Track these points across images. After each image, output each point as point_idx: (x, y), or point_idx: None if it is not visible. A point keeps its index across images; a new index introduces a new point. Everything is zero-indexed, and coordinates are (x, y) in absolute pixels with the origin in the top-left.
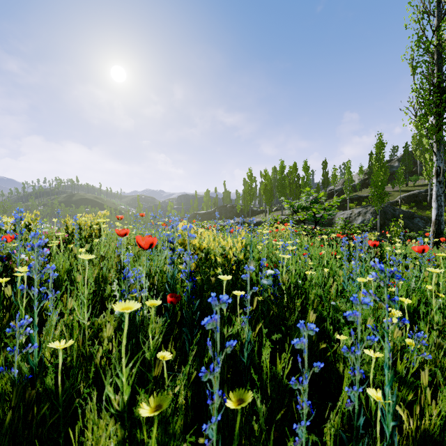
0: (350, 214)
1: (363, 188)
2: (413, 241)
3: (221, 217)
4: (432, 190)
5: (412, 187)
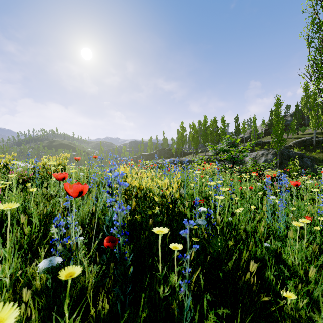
0: (256, 155)
1: (265, 136)
2: (314, 177)
3: (160, 157)
4: (316, 137)
5: (302, 135)
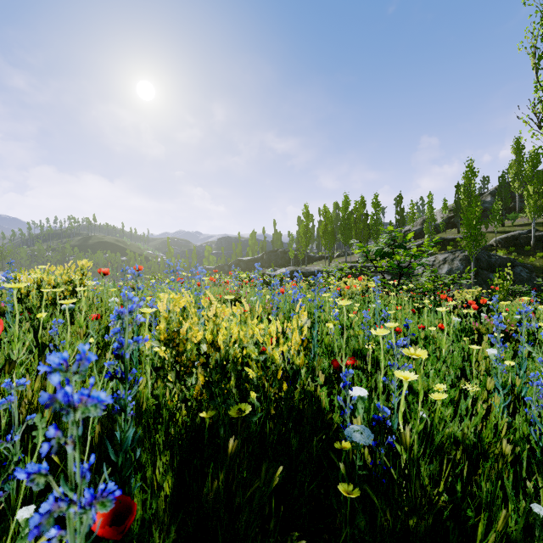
0: (433, 261)
1: (447, 229)
2: None
3: (270, 265)
4: (536, 231)
5: (511, 228)
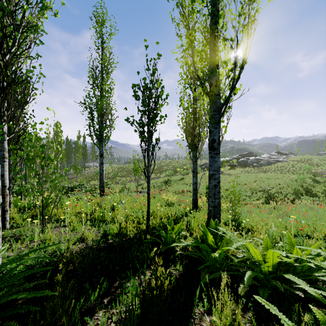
0: None
1: None
2: None
3: None
4: None
5: None
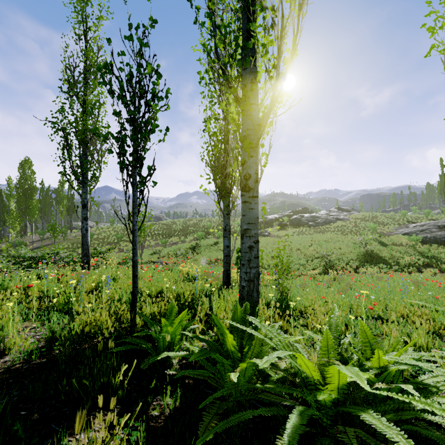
0: None
1: None
2: None
3: None
4: None
5: None
